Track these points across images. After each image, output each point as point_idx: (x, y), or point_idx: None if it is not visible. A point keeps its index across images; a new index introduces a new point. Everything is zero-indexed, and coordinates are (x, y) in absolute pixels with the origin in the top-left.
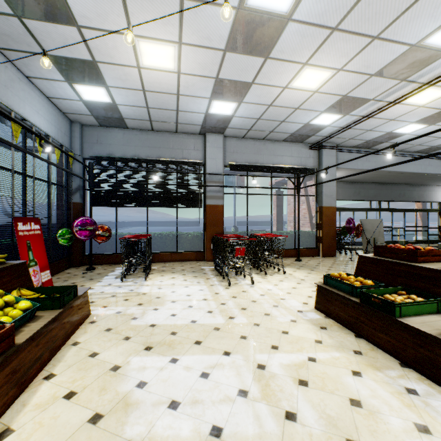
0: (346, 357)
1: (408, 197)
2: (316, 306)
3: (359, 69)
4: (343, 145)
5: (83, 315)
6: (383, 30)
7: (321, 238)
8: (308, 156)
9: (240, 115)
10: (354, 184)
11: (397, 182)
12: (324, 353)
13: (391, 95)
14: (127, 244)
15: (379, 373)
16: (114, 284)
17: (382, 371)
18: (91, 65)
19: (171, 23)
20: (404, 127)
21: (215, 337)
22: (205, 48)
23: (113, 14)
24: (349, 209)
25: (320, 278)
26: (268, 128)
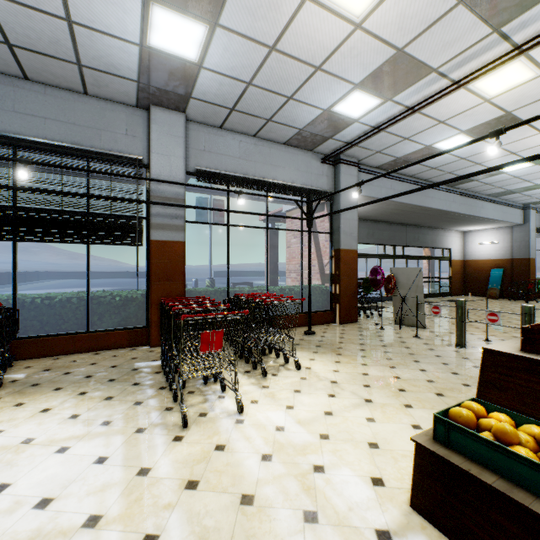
0: None
1: (422, 242)
2: (418, 505)
3: None
4: (365, 163)
5: None
6: None
7: (338, 296)
8: (320, 172)
9: (215, 66)
10: (368, 222)
11: (412, 223)
12: None
13: (464, 65)
14: None
15: None
16: None
17: None
18: None
19: None
20: (448, 140)
21: None
22: None
23: None
24: (361, 255)
25: (361, 375)
26: (264, 111)
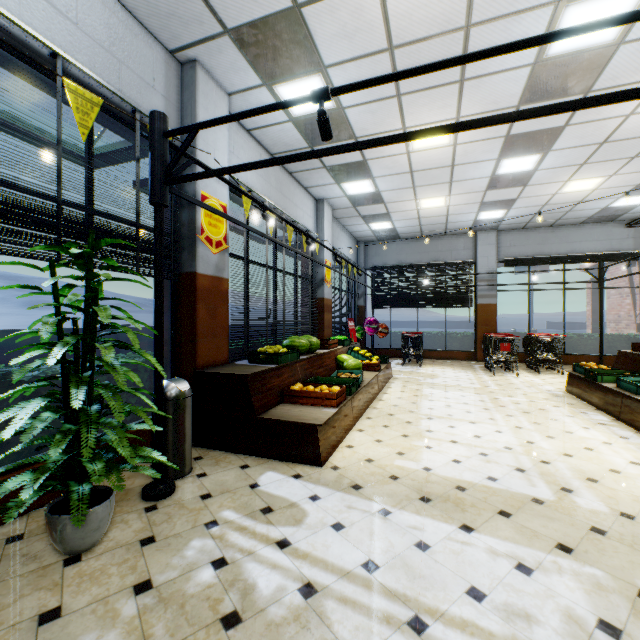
0: (558, 403)
1: None
2: (565, 389)
3: (637, 170)
4: None
5: (390, 374)
6: (638, 153)
7: None
8: (624, 236)
9: (512, 215)
10: None
11: None
12: (543, 401)
13: None
14: (404, 339)
15: (572, 408)
16: (397, 367)
17: (576, 408)
18: (385, 214)
19: (443, 190)
20: None
21: (472, 390)
22: (469, 193)
23: (406, 195)
24: None
25: None
26: (552, 218)
